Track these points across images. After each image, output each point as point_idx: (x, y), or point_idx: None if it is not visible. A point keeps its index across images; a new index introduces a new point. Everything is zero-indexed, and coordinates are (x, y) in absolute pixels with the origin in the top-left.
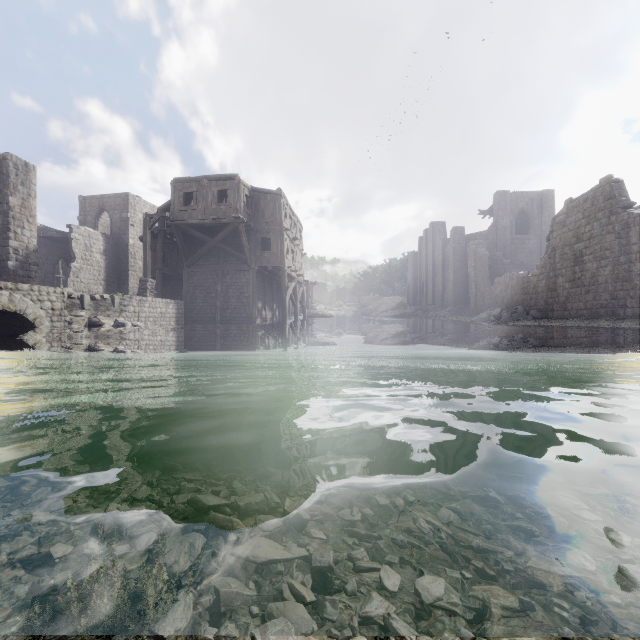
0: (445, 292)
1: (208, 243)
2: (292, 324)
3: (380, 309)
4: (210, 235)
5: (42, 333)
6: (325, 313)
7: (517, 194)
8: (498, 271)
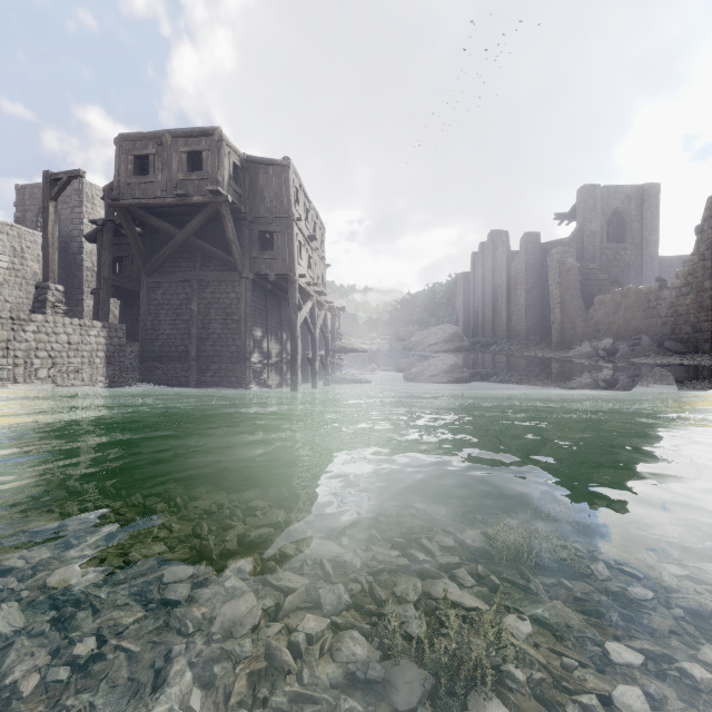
0: (511, 320)
1: (175, 237)
2: (310, 361)
3: (427, 341)
4: (182, 227)
5: None
6: (356, 346)
7: (609, 189)
8: (591, 289)
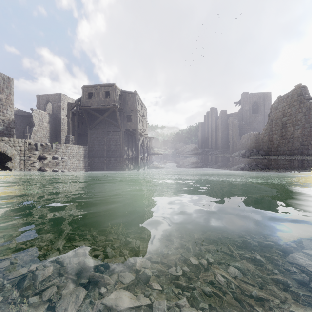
0: (217, 142)
1: (100, 118)
2: (142, 158)
3: (185, 150)
4: (101, 114)
5: (15, 162)
6: (158, 152)
7: (252, 94)
8: (243, 132)
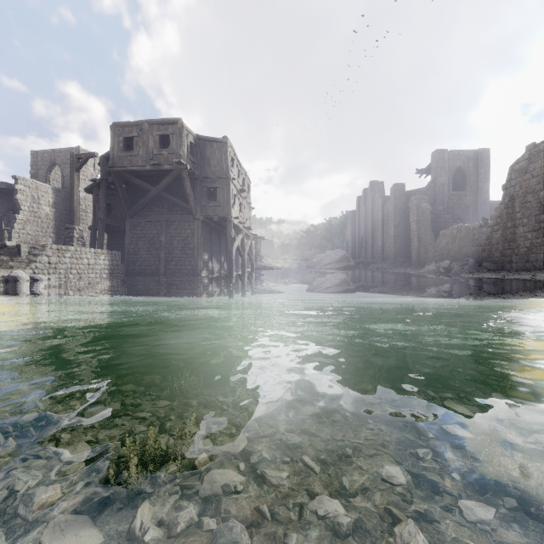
0: (385, 246)
1: (150, 192)
2: (240, 276)
3: (324, 262)
4: (154, 184)
5: None
6: (272, 265)
7: (454, 153)
8: (439, 225)
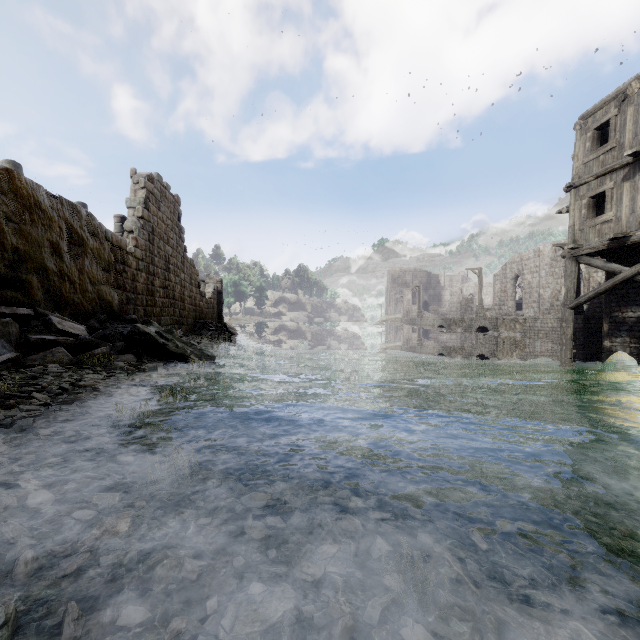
0: None
1: None
2: None
3: None
4: None
5: None
6: None
7: None
8: None
